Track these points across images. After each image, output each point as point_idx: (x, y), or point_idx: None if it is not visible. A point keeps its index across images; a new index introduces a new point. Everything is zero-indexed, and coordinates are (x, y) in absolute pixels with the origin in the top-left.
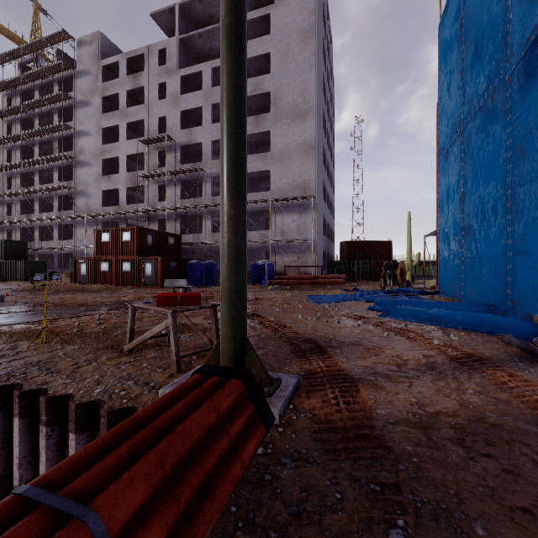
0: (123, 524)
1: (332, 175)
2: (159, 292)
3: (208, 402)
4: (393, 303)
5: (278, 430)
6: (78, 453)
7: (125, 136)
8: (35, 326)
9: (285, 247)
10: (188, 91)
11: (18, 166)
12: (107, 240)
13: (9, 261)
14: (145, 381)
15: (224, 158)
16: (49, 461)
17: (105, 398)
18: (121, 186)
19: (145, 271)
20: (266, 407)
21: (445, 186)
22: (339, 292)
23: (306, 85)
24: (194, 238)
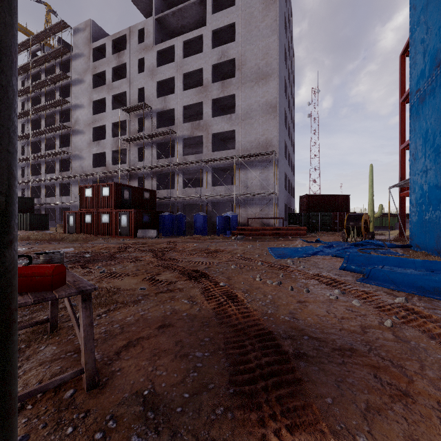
0: None
1: (292, 136)
2: (128, 242)
3: None
4: (368, 259)
5: None
6: None
7: (111, 107)
8: None
9: (248, 200)
10: (164, 64)
11: (29, 136)
12: (89, 195)
13: (18, 214)
14: None
15: None
16: None
17: None
18: (108, 149)
19: (120, 223)
20: None
21: (421, 130)
22: (300, 243)
23: (268, 49)
24: (168, 193)
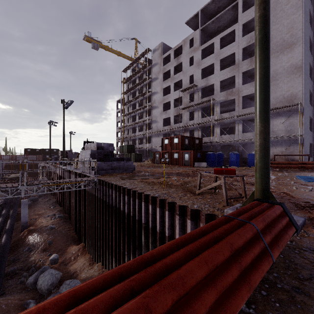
0: (260, 230)
1: None
2: (193, 169)
3: (269, 209)
4: None
5: (296, 238)
6: (233, 212)
7: (173, 90)
8: (153, 180)
9: (274, 142)
10: (205, 56)
11: (131, 113)
12: (167, 143)
13: (129, 154)
14: (212, 206)
15: (257, 103)
16: (179, 229)
17: (200, 209)
18: (171, 115)
19: (184, 158)
20: (294, 220)
21: None
22: None
23: (293, 24)
24: (209, 139)
